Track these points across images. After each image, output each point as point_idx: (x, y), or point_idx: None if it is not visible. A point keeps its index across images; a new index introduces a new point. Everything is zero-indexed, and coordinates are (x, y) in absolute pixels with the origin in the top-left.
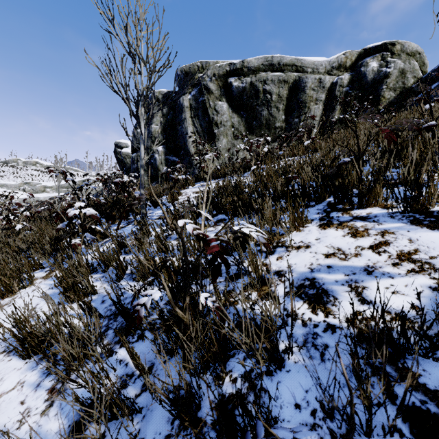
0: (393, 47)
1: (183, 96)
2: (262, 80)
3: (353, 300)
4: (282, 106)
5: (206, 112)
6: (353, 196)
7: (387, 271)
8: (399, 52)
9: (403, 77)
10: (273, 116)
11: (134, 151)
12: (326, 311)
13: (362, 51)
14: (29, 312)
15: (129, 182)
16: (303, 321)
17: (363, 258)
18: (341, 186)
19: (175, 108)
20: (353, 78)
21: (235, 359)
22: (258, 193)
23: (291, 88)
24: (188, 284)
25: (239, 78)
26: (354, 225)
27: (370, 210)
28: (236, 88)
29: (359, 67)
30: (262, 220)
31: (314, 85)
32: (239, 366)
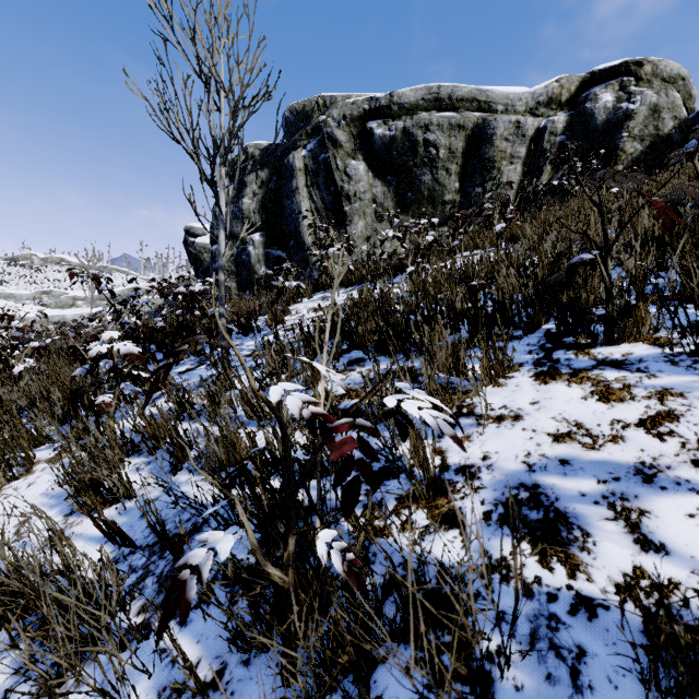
0: (639, 69)
1: (294, 152)
2: (422, 125)
3: (624, 539)
4: (455, 167)
5: (330, 178)
6: (596, 323)
7: (686, 478)
8: (649, 77)
9: (656, 117)
10: (440, 183)
11: (214, 242)
12: (571, 564)
13: (587, 75)
14: (17, 528)
15: (201, 293)
16: (524, 584)
17: (630, 445)
18: (572, 305)
19: (280, 171)
20: (573, 120)
21: (389, 669)
22: (421, 314)
23: (471, 138)
24: (294, 510)
25: (385, 122)
26: (601, 377)
27: (627, 348)
28: (380, 139)
29: (583, 102)
30: (429, 364)
31: (508, 132)
32: (396, 687)
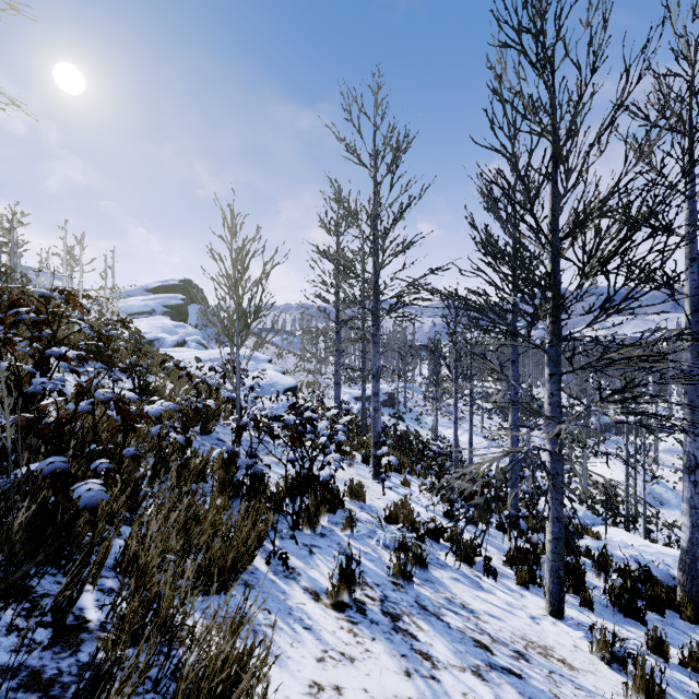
0: None
1: None
2: None
3: None
4: None
5: None
6: None
7: None
8: None
9: None
10: None
11: None
12: None
13: None
14: None
15: None
16: None
17: None
18: None
19: None
20: None
21: None
22: None
23: None
24: None
25: None
26: None
27: None
28: None
29: None
30: None
31: None
32: None
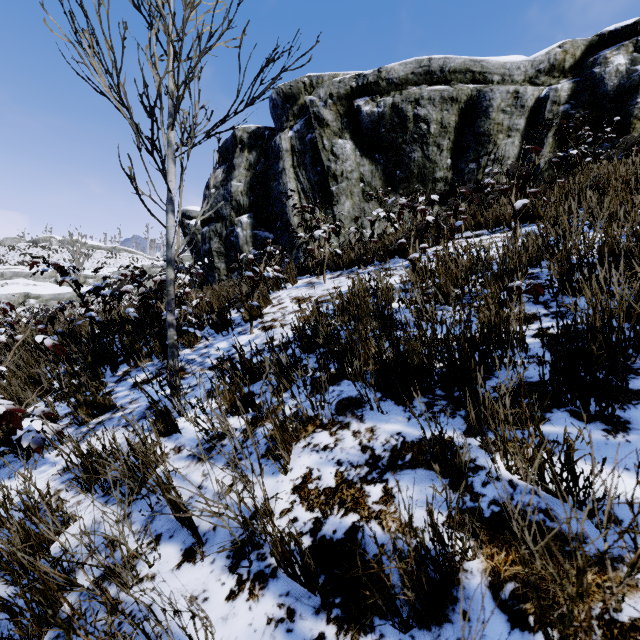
0: None
1: (280, 133)
2: (412, 99)
3: None
4: (447, 143)
5: (317, 158)
6: None
7: None
8: None
9: None
10: (431, 160)
11: (205, 224)
12: None
13: (595, 38)
14: None
15: (158, 289)
16: None
17: None
18: None
19: (268, 153)
20: (578, 88)
21: None
22: (464, 351)
23: (464, 111)
24: None
25: (373, 99)
26: None
27: None
28: (367, 116)
29: (590, 67)
30: (491, 455)
31: (505, 103)
32: None
